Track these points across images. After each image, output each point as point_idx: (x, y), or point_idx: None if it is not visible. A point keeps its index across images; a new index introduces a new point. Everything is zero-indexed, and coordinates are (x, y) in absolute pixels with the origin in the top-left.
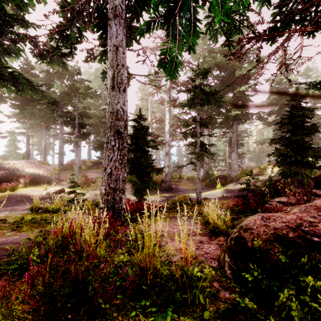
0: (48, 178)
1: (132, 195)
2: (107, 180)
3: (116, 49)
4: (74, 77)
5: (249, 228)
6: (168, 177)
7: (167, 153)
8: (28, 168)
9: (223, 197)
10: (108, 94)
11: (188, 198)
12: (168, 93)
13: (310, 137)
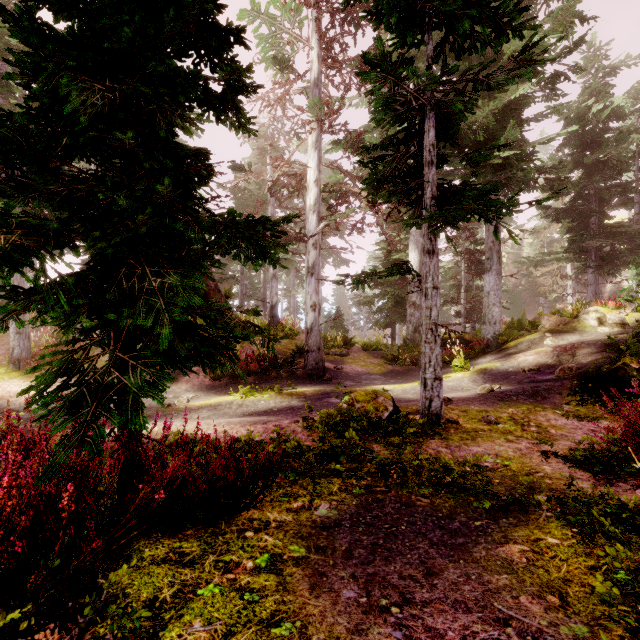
0: None
1: (201, 393)
2: None
3: None
4: None
5: None
6: (314, 338)
7: (312, 269)
8: None
9: (496, 396)
10: None
11: (389, 403)
12: (315, 93)
13: None
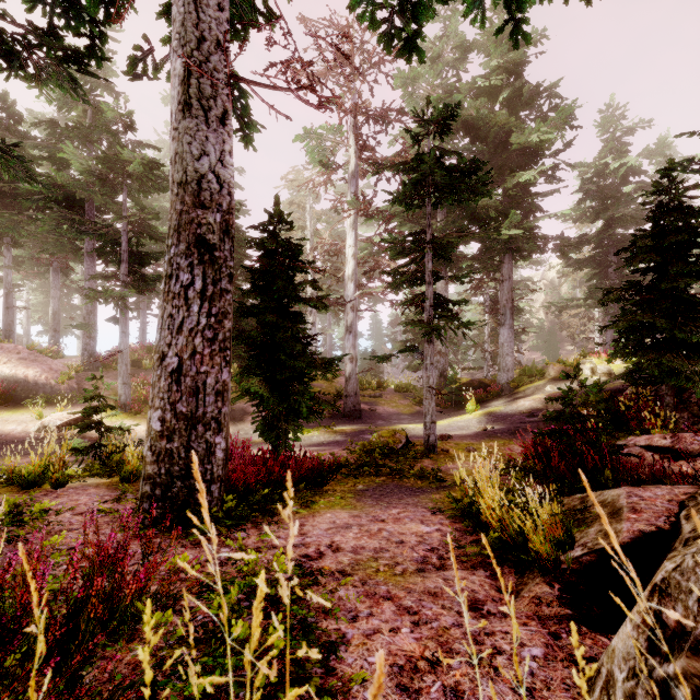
0: (50, 388)
1: None
2: (168, 392)
3: None
4: (118, 138)
5: None
6: (351, 385)
7: (350, 328)
8: None
9: (486, 434)
10: (172, 129)
11: (403, 438)
12: (353, 183)
13: None
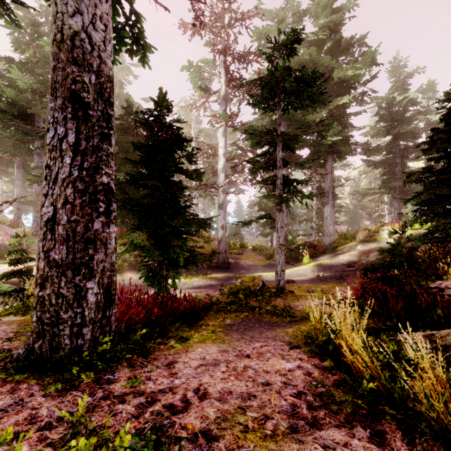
0: (4, 247)
1: None
2: (44, 241)
3: None
4: None
5: None
6: (222, 245)
7: (221, 205)
8: None
9: (319, 279)
10: None
11: (260, 282)
12: (223, 103)
13: None
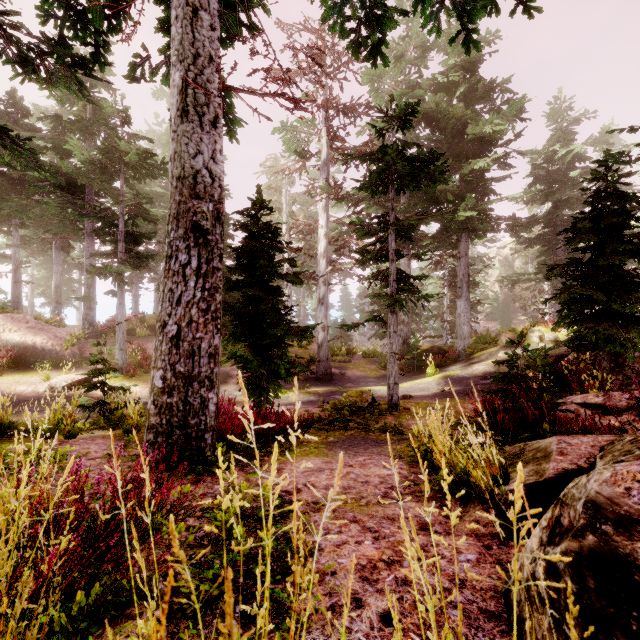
0: (55, 354)
1: None
2: (168, 355)
3: (193, 15)
4: (116, 131)
5: (634, 517)
6: (323, 351)
7: (322, 300)
8: (9, 333)
9: (444, 394)
10: (171, 131)
11: (369, 398)
12: (325, 170)
13: (638, 260)
